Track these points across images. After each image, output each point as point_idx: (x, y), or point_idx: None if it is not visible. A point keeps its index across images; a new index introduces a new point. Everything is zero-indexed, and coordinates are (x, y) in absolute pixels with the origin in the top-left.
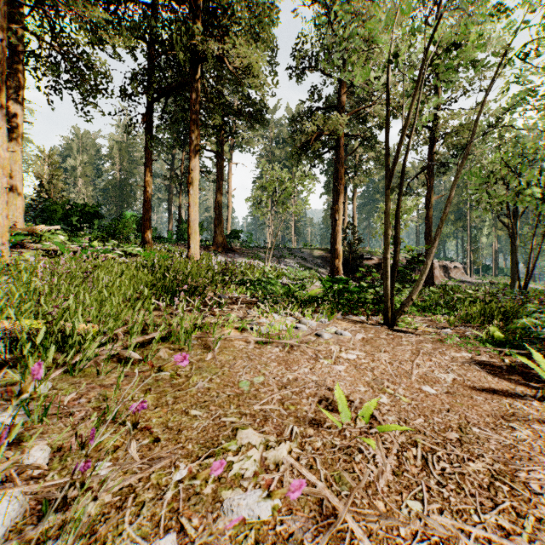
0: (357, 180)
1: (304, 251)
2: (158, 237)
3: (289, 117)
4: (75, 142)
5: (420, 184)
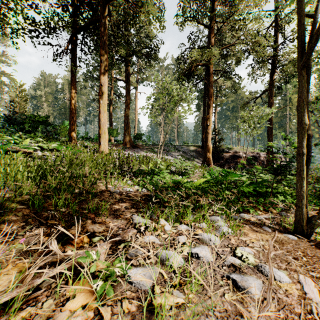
0: (218, 101)
1: (184, 147)
2: (88, 138)
3: (174, 64)
4: (42, 81)
5: (262, 101)
